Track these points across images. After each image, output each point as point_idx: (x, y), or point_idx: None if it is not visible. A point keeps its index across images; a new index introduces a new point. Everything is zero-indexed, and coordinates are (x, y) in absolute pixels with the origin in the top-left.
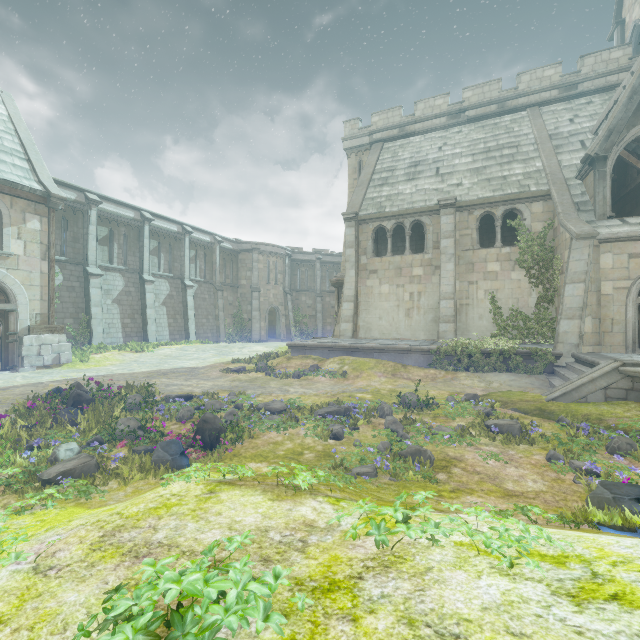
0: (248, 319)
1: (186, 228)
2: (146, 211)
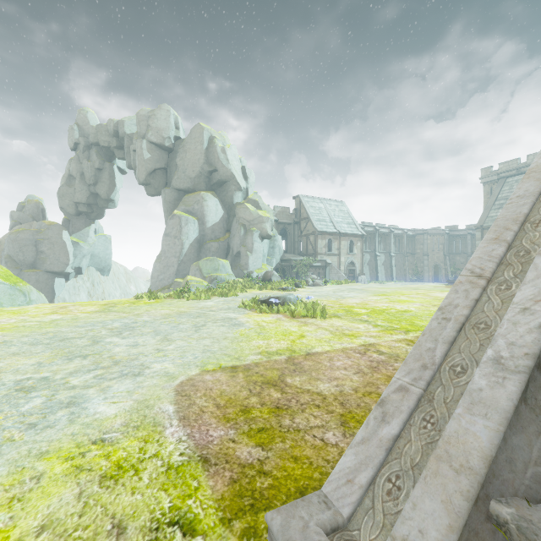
0: (421, 271)
1: (391, 230)
2: (376, 226)
